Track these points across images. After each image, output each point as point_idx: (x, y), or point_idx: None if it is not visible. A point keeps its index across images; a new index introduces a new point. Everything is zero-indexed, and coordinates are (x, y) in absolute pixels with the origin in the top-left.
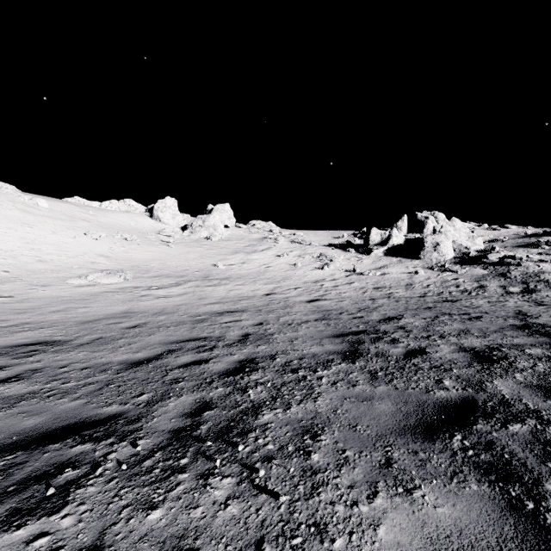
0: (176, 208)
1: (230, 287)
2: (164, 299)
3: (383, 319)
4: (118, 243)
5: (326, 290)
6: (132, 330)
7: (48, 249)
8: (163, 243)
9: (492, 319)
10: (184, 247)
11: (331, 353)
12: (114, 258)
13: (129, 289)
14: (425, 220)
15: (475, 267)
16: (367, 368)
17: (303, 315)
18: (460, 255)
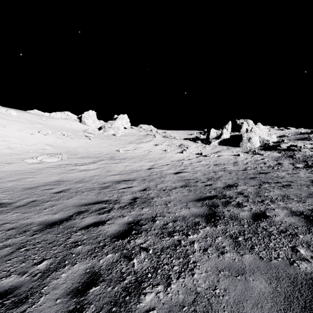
0: (95, 117)
1: (126, 164)
2: (84, 171)
3: (226, 186)
4: (59, 137)
5: (185, 166)
6: (58, 194)
7: (14, 140)
8: (86, 137)
9: (298, 187)
10: (99, 140)
11: (196, 216)
12: (55, 146)
13: (63, 165)
14: (241, 124)
15: (273, 152)
16: (228, 232)
17: (172, 183)
18: (263, 144)
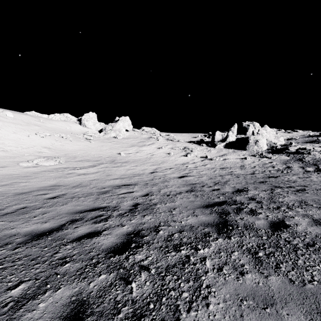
0: (96, 119)
1: (128, 168)
2: (82, 175)
3: (235, 191)
4: (57, 139)
5: (190, 169)
6: (52, 200)
7: (9, 143)
8: (86, 140)
9: (314, 192)
10: (100, 142)
11: (205, 225)
12: (53, 149)
13: (61, 169)
14: (248, 127)
15: (281, 155)
16: (244, 246)
17: (177, 187)
18: (270, 147)
